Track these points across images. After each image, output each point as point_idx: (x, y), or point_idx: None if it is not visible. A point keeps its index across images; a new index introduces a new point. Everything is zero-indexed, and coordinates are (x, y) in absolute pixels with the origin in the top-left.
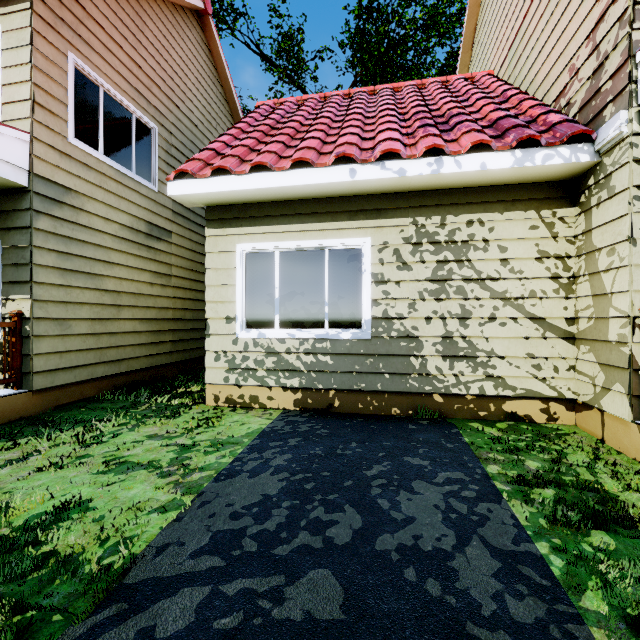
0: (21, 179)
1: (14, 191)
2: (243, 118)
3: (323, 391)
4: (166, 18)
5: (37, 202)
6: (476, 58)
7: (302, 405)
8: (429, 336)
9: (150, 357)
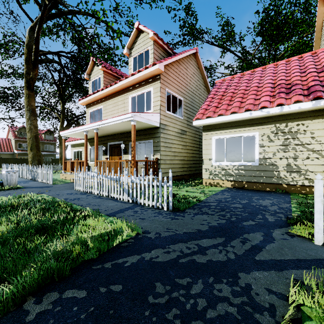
0: (158, 125)
1: (156, 128)
2: (212, 91)
3: (241, 182)
4: (185, 62)
5: (161, 130)
6: (323, 36)
7: (234, 186)
8: (281, 164)
9: (181, 172)
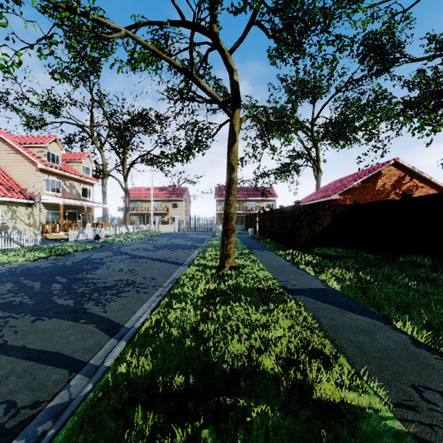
0: None
1: None
2: None
3: None
4: None
5: None
6: None
7: None
8: (11, 226)
9: None
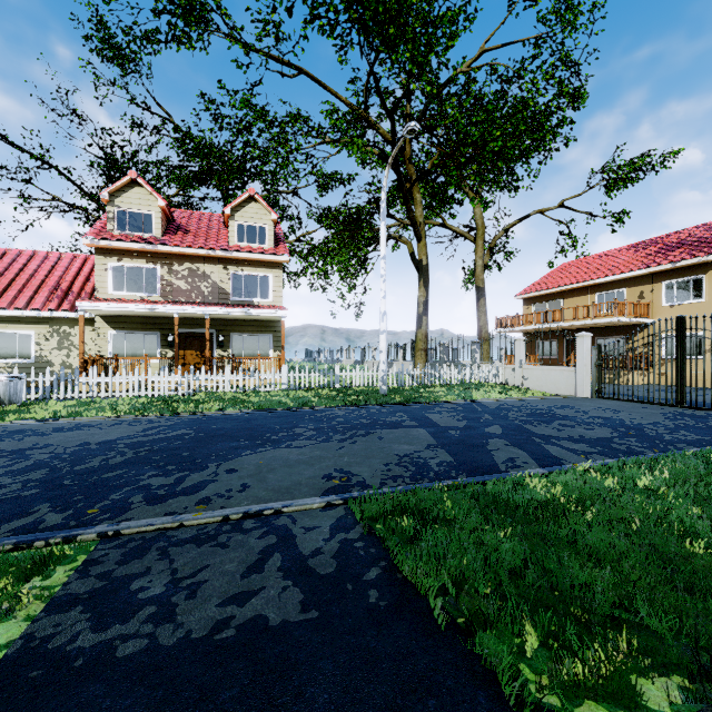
0: None
1: None
2: None
3: None
4: None
5: None
6: None
7: None
8: (57, 362)
9: None
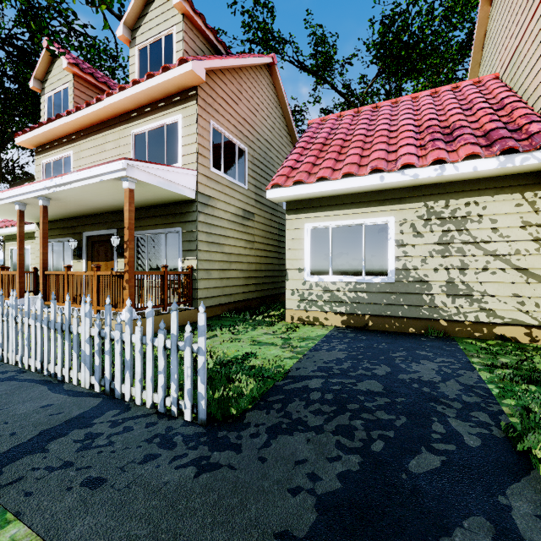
0: (193, 196)
1: (188, 202)
2: (302, 137)
3: (361, 315)
4: (252, 77)
5: (199, 207)
6: (485, 58)
7: (347, 324)
8: (436, 281)
9: (244, 293)
